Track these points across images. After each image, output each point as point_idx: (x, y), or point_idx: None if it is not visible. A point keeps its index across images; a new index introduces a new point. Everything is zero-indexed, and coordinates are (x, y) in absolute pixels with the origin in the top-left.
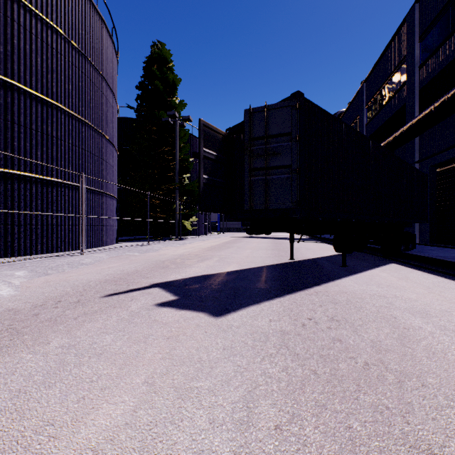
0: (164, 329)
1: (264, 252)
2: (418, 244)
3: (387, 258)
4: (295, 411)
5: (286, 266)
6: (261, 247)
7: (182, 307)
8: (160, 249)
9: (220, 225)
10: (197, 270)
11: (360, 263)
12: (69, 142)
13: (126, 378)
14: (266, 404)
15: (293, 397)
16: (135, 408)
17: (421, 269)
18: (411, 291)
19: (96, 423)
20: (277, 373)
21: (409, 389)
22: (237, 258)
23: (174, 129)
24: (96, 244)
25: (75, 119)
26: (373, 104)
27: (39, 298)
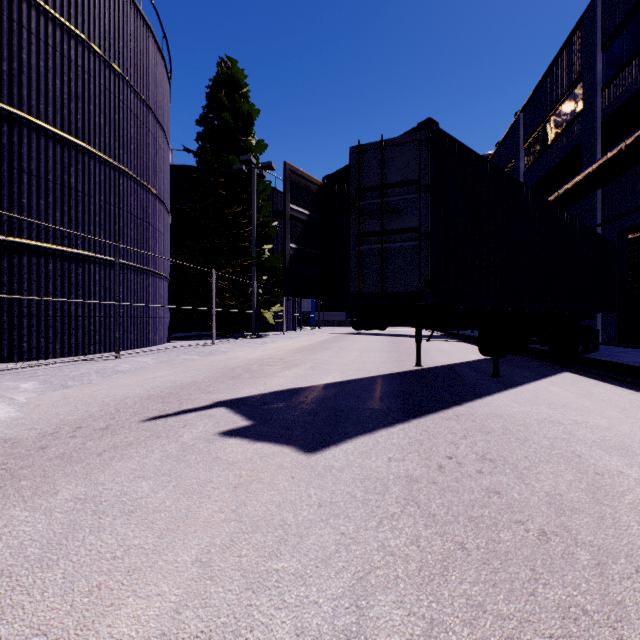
0: (230, 472)
1: (377, 356)
2: (600, 343)
3: (558, 364)
4: (434, 615)
5: (410, 376)
6: (373, 347)
7: (258, 437)
8: (229, 351)
9: (315, 316)
10: (281, 381)
11: (519, 371)
12: (100, 199)
13: (167, 553)
14: (387, 601)
15: (431, 589)
16: (178, 606)
17: (610, 380)
18: (600, 415)
19: (114, 632)
20: (403, 547)
21: (617, 579)
22: (338, 364)
23: (250, 181)
24: (139, 343)
25: (109, 166)
26: (534, 143)
27: (50, 422)
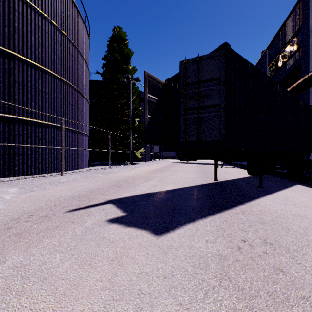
0: (110, 248)
1: (193, 174)
2: None
3: (292, 180)
4: None
5: (212, 186)
6: (190, 170)
7: (128, 224)
8: (117, 172)
9: (161, 154)
10: (143, 188)
11: (271, 184)
12: (54, 96)
13: None
14: None
15: None
16: None
17: None
18: None
19: None
20: None
21: None
22: (173, 179)
23: (128, 87)
24: (73, 167)
25: (58, 79)
26: (274, 64)
27: (18, 211)
